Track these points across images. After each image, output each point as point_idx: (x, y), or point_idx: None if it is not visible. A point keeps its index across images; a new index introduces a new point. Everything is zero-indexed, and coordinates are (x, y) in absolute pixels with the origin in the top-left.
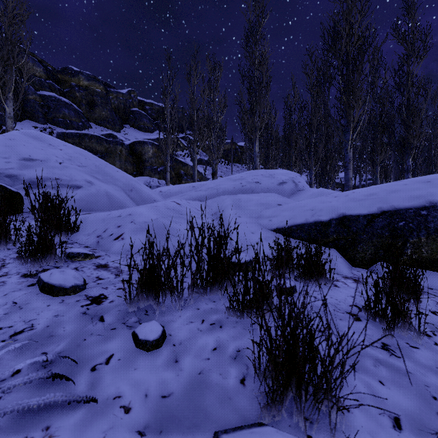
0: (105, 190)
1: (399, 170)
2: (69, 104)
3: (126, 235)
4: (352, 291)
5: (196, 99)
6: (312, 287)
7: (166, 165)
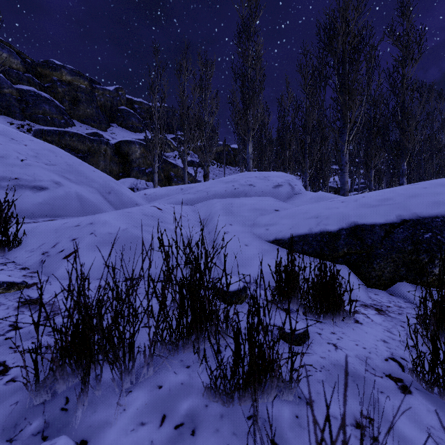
0: (76, 192)
1: (390, 174)
2: (50, 100)
3: (82, 251)
4: (380, 329)
5: (186, 97)
6: (327, 325)
7: (154, 166)
